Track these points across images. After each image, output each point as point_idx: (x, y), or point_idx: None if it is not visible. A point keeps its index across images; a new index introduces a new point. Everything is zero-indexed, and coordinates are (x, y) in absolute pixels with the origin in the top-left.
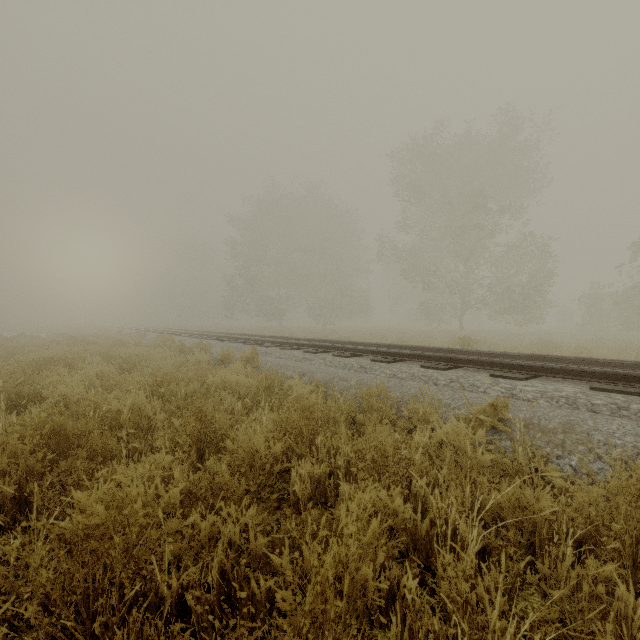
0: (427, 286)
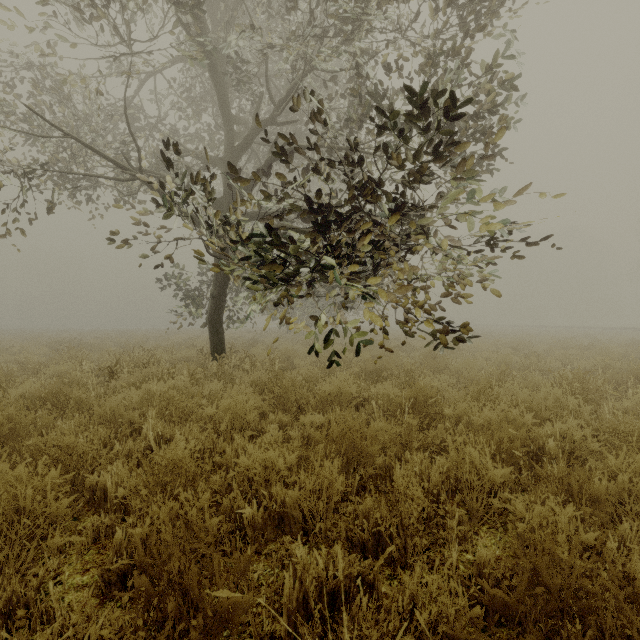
0: None
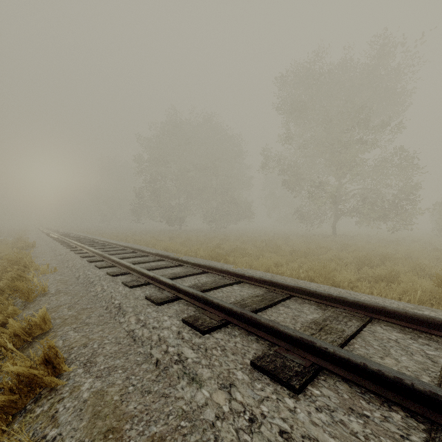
0: (309, 196)
